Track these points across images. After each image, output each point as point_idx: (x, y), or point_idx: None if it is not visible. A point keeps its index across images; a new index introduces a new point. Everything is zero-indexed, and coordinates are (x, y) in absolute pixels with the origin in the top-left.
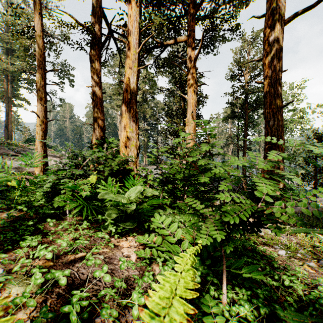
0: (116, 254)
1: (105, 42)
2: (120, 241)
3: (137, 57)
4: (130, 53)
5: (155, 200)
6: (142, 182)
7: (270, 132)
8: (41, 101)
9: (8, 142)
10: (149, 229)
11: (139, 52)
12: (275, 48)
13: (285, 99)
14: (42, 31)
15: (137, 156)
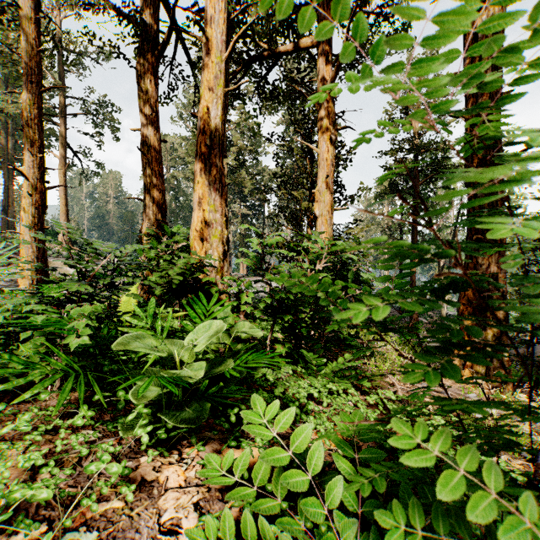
0: (140, 522)
1: (165, 46)
2: (163, 465)
3: (224, 68)
4: (211, 61)
5: (255, 354)
6: (229, 308)
7: None
8: (31, 147)
9: (5, 235)
10: (242, 418)
11: (227, 59)
12: None
13: None
14: (33, 9)
15: (223, 257)
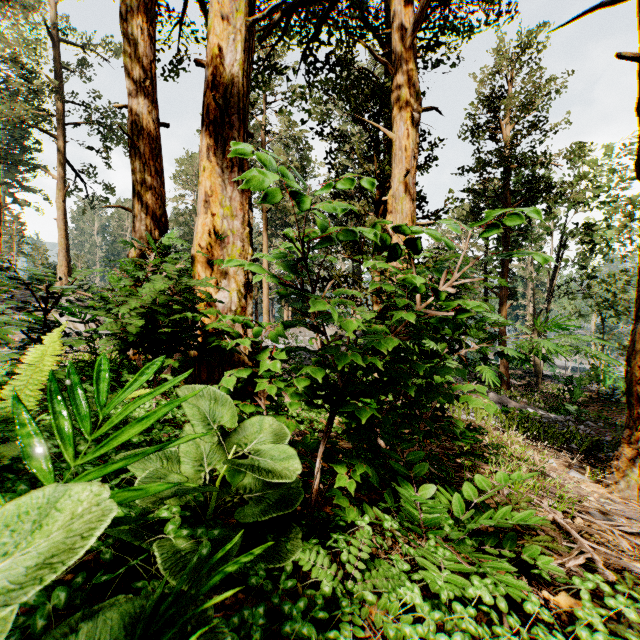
0: None
1: None
2: None
3: None
4: None
5: None
6: (231, 385)
7: None
8: None
9: None
10: None
11: None
12: None
13: (593, 181)
14: None
15: (245, 290)
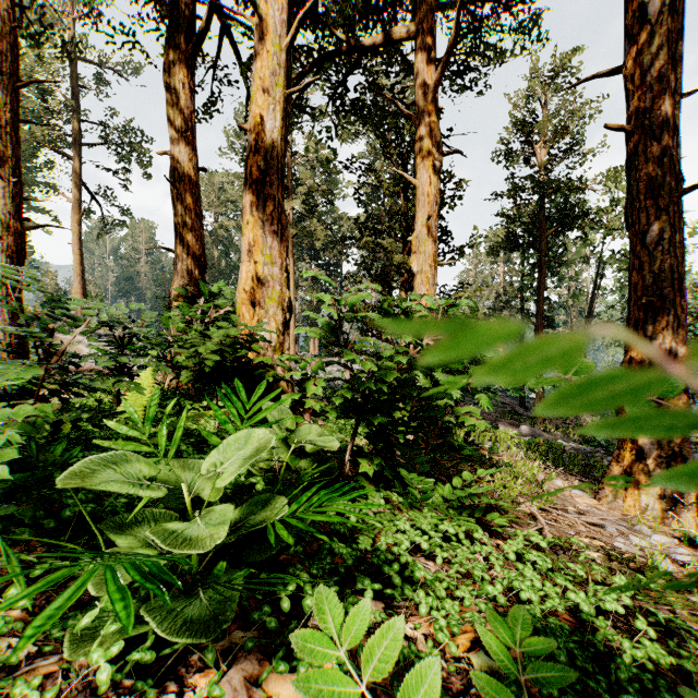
0: None
1: (203, 35)
2: None
3: (284, 61)
4: (266, 51)
5: (324, 491)
6: (288, 404)
7: (648, 264)
8: (1, 166)
9: None
10: (303, 594)
11: (290, 48)
12: (667, 27)
13: None
14: None
15: (283, 328)
